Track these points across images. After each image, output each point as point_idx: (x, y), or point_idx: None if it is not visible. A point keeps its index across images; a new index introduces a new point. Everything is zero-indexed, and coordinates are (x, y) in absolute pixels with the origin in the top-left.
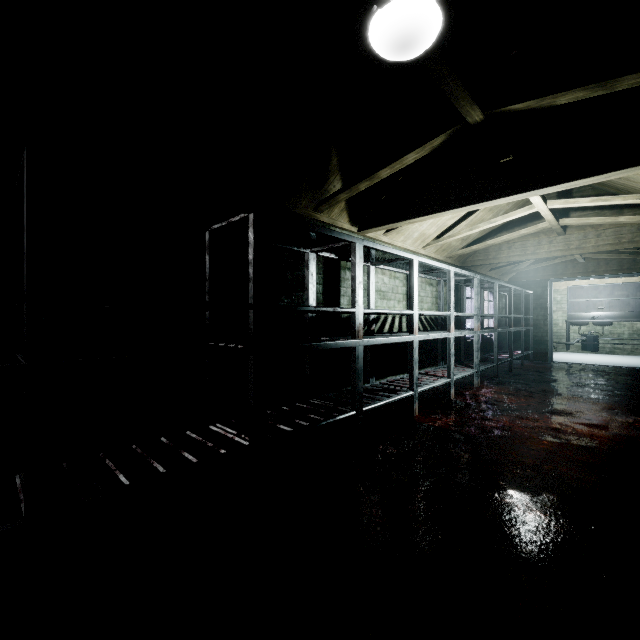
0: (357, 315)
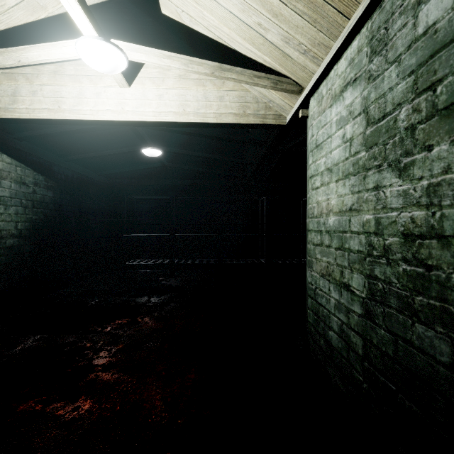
0: None
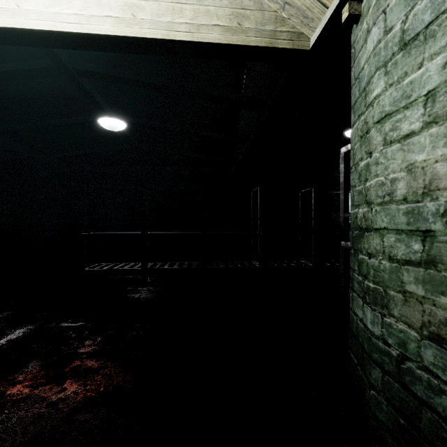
0: None
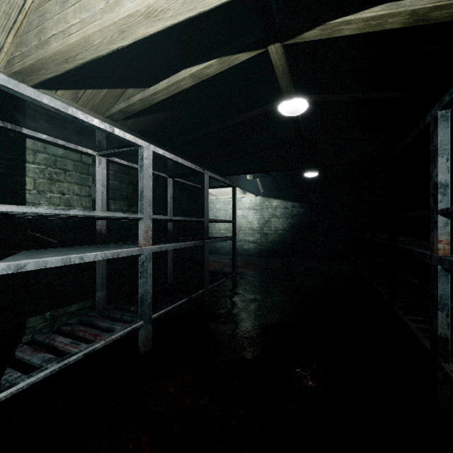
0: (432, 219)
